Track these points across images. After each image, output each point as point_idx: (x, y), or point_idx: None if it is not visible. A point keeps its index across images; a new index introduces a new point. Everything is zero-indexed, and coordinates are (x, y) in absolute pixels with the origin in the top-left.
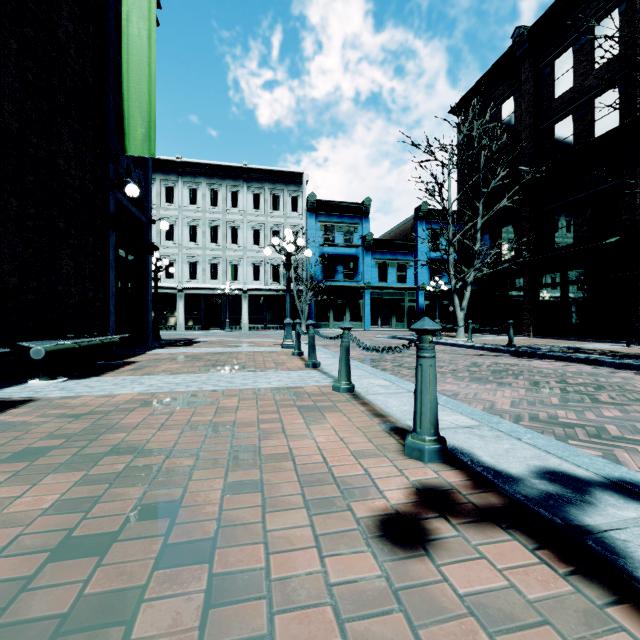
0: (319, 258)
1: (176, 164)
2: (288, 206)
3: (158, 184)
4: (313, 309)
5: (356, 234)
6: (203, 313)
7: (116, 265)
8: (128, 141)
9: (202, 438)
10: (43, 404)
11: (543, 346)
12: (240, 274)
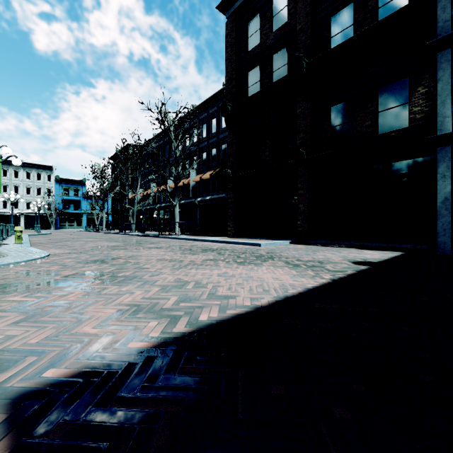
0: (61, 201)
1: None
2: (46, 178)
3: None
4: (58, 221)
5: (80, 192)
6: None
7: None
8: None
9: None
10: None
11: None
12: (19, 206)
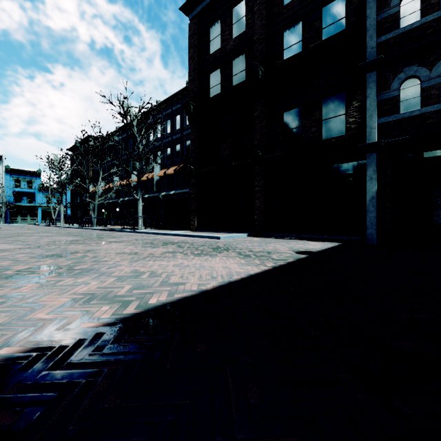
0: (12, 193)
1: None
2: None
3: None
4: (9, 215)
5: (34, 183)
6: None
7: None
8: None
9: None
10: None
11: None
12: None
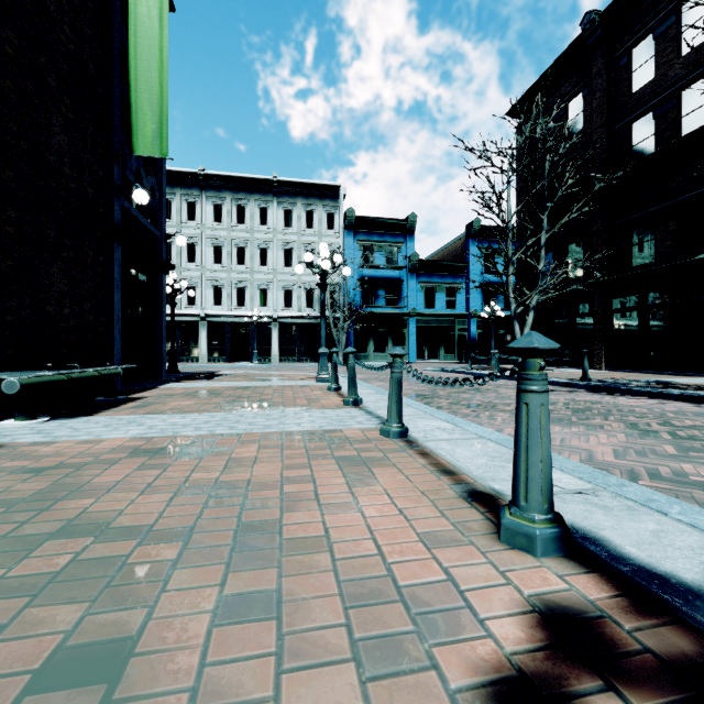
0: (358, 281)
1: (198, 177)
2: (323, 223)
3: (178, 199)
4: (351, 339)
5: (400, 254)
6: (228, 343)
7: (124, 285)
8: (136, 139)
9: (200, 507)
10: (6, 452)
11: (623, 380)
12: (270, 300)
